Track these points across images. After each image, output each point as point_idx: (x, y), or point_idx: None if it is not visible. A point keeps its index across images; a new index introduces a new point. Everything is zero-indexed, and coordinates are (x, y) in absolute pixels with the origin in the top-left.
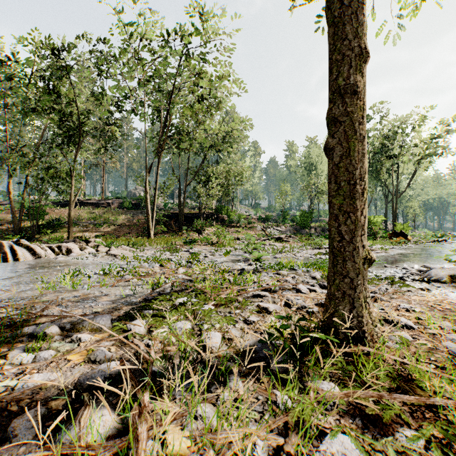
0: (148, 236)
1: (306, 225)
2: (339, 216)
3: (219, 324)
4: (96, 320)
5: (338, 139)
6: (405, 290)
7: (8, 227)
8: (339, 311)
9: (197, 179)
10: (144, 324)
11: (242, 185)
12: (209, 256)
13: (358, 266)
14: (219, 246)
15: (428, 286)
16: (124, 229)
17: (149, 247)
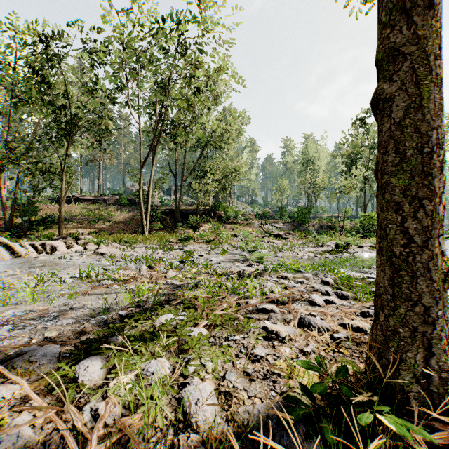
0: (142, 232)
1: (304, 221)
2: (404, 205)
3: (211, 362)
4: (36, 356)
5: (400, 82)
6: None
7: None
8: (407, 361)
9: (193, 174)
10: (103, 364)
11: (239, 181)
12: (205, 255)
13: (437, 287)
14: (215, 243)
15: None
16: (119, 226)
17: (143, 244)
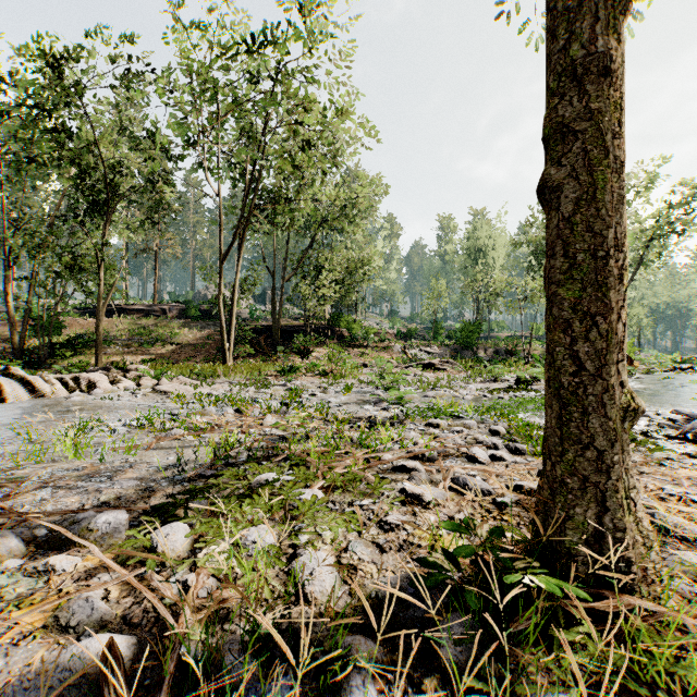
0: (223, 361)
1: (471, 344)
2: (573, 324)
3: (330, 531)
4: (96, 523)
5: (569, 167)
6: (658, 457)
7: (4, 347)
8: (575, 518)
9: (300, 272)
10: (187, 533)
11: (371, 282)
12: (319, 394)
13: (614, 426)
14: (334, 377)
15: (696, 448)
16: (186, 351)
17: (224, 379)
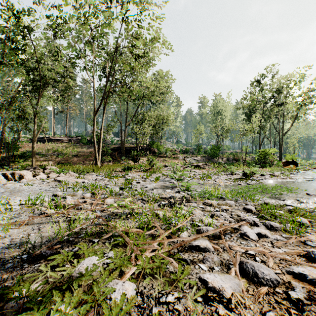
0: (95, 164)
1: (216, 156)
2: None
3: None
4: None
5: None
6: None
7: None
8: None
9: (134, 121)
10: None
11: (168, 126)
12: (141, 182)
13: None
14: (150, 172)
15: None
16: (79, 159)
17: (95, 173)
